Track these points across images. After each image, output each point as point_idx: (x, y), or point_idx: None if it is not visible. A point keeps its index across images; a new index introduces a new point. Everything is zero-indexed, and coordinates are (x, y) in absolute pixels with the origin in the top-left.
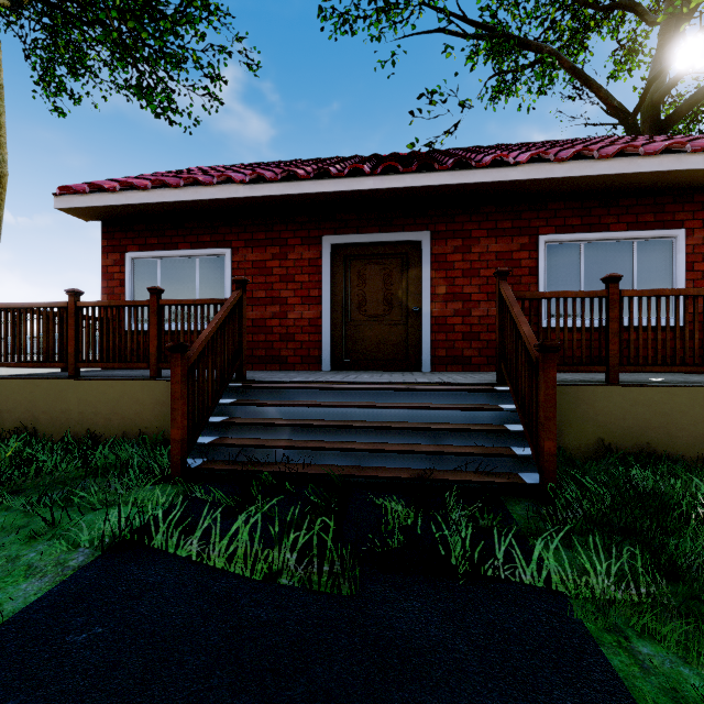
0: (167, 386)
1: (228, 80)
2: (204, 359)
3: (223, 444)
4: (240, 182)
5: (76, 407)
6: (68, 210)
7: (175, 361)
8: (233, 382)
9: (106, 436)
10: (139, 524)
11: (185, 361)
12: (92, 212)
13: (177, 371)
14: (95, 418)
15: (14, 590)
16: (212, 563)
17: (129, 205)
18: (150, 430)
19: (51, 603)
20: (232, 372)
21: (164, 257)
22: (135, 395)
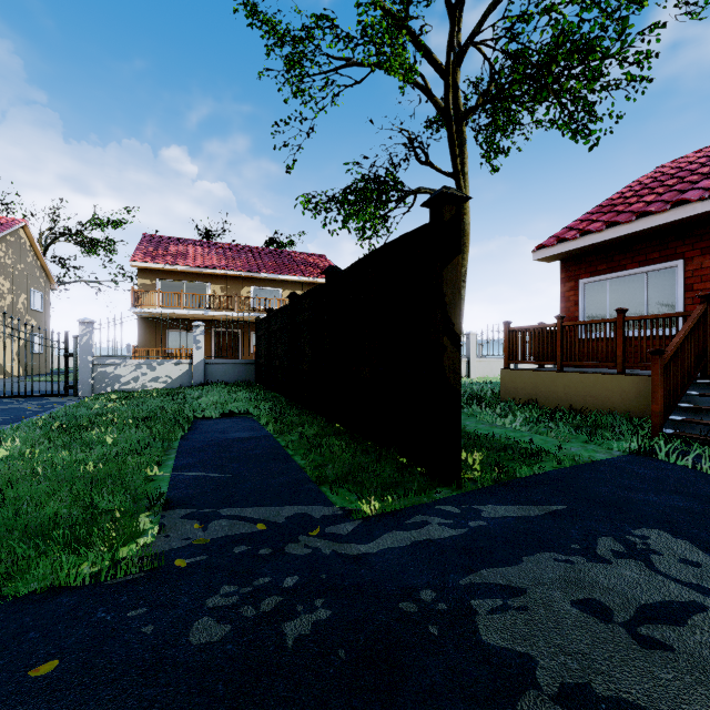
0: (632, 380)
1: (658, 52)
2: (673, 359)
3: (693, 422)
4: (697, 200)
5: (562, 390)
6: (540, 259)
7: (654, 360)
8: (697, 379)
9: (583, 410)
10: (641, 450)
11: (661, 361)
12: (556, 257)
13: (656, 367)
14: (575, 398)
15: (594, 454)
16: (704, 471)
17: (585, 246)
18: (617, 410)
19: (616, 460)
20: (697, 370)
21: (612, 279)
22: (605, 384)
